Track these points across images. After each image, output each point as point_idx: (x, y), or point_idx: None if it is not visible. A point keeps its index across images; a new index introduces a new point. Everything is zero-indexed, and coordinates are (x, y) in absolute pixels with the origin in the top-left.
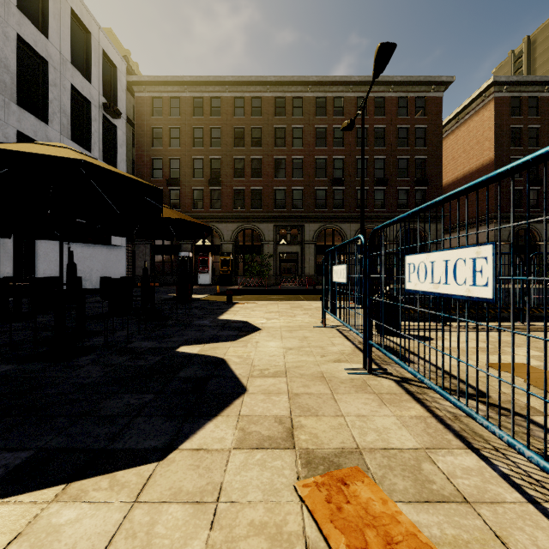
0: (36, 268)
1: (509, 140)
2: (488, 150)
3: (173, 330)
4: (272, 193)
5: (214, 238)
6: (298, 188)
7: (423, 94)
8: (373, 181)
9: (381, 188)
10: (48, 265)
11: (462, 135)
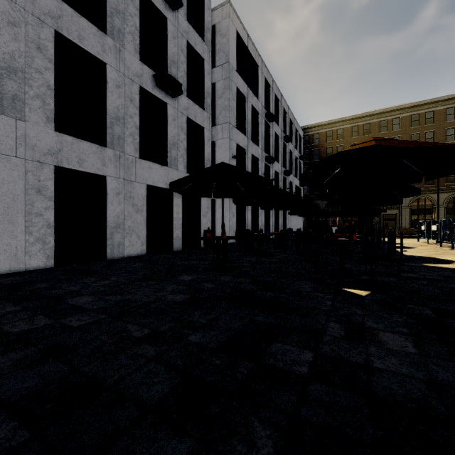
0: None
1: None
2: None
3: None
4: None
5: None
6: None
7: None
8: None
9: None
10: None
11: None
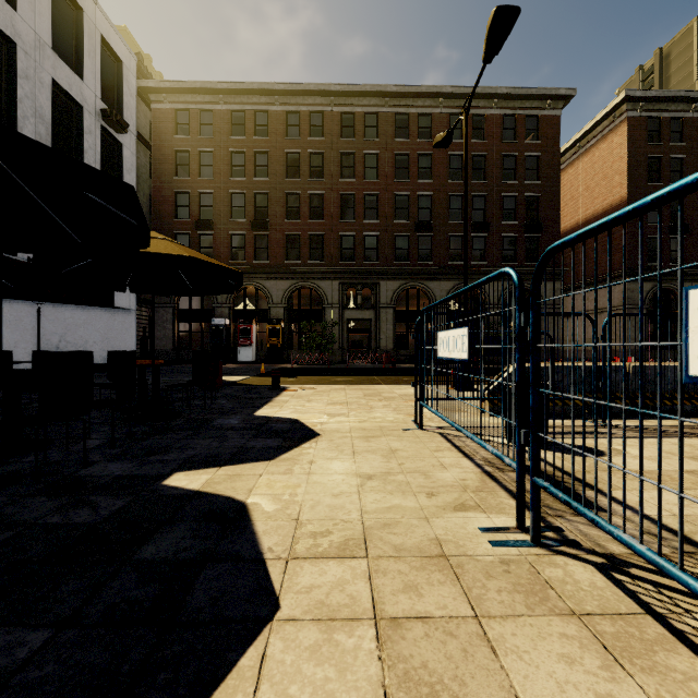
0: (4, 338)
1: (646, 173)
2: (619, 187)
3: (175, 438)
4: (337, 240)
5: (261, 301)
6: (371, 233)
7: (535, 112)
8: (470, 225)
9: (481, 234)
10: (22, 335)
11: (584, 168)
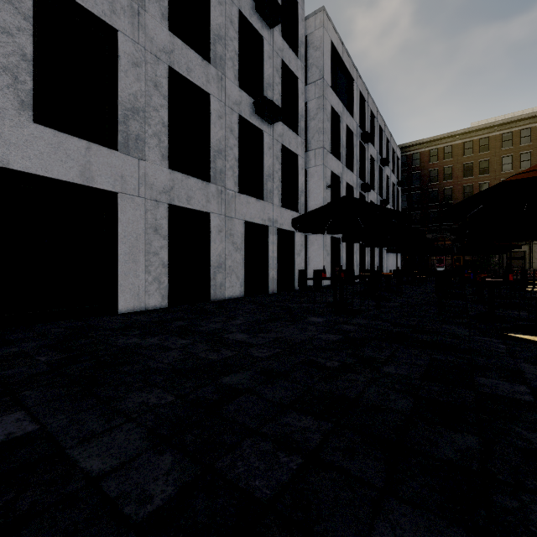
0: None
1: None
2: None
3: None
4: None
5: None
6: None
7: None
8: None
9: None
10: None
11: None
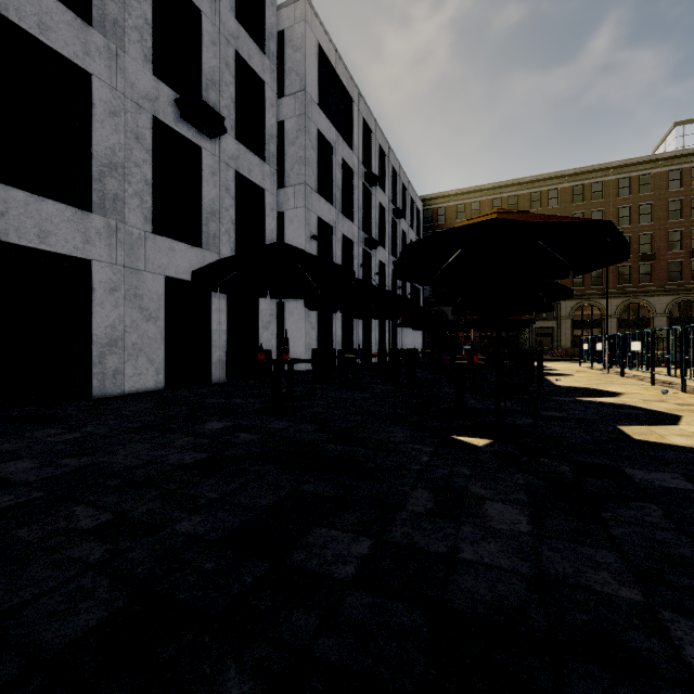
0: None
1: None
2: None
3: None
4: None
5: None
6: None
7: None
8: (637, 257)
9: (647, 263)
10: None
11: None
